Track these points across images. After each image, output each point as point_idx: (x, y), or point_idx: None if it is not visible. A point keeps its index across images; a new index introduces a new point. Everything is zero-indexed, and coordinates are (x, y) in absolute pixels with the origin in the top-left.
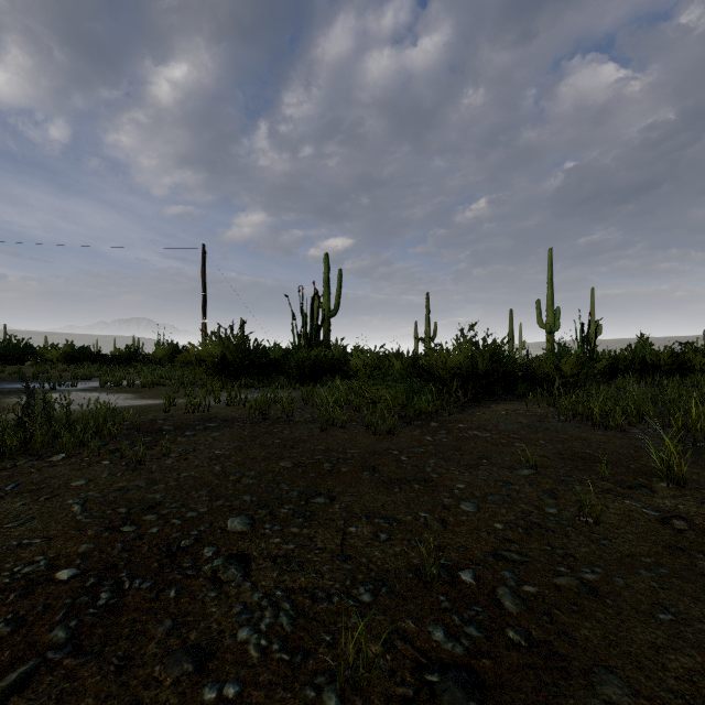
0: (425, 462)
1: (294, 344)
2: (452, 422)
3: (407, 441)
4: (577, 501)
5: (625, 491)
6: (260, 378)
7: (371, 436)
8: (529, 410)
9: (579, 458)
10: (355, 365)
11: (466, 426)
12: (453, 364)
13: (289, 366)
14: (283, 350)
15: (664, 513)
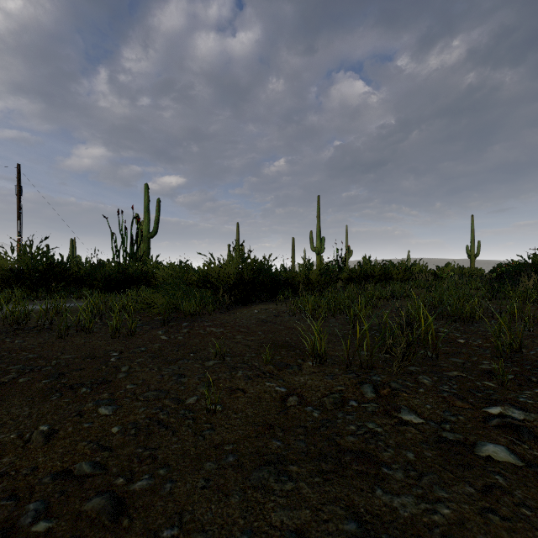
0: (132, 361)
1: (114, 260)
2: (204, 321)
3: (141, 341)
4: (227, 388)
5: (278, 372)
6: (70, 290)
7: (110, 339)
8: (277, 308)
9: (275, 345)
10: (161, 277)
11: (210, 324)
12: (225, 274)
13: (95, 278)
14: (91, 264)
15: (291, 390)
